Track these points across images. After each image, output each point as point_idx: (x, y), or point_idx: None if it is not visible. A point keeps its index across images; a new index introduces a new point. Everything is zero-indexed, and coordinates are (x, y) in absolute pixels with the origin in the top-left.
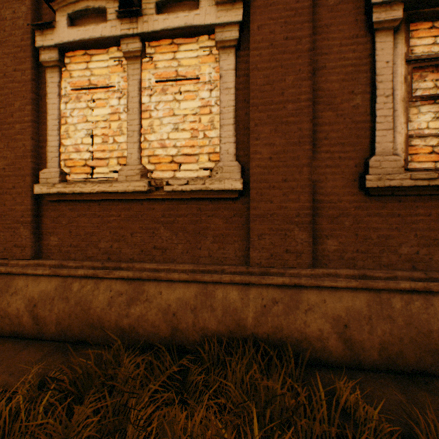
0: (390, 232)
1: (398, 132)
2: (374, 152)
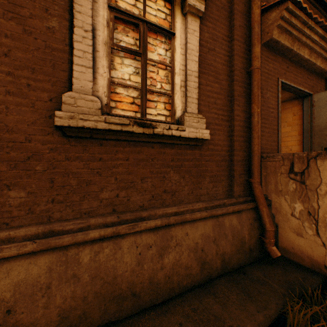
0: (92, 177)
1: (101, 74)
2: (72, 88)
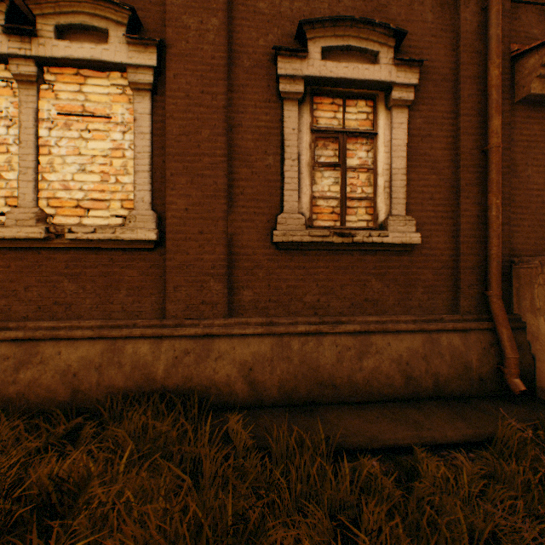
0: (298, 283)
1: (304, 192)
2: (283, 210)
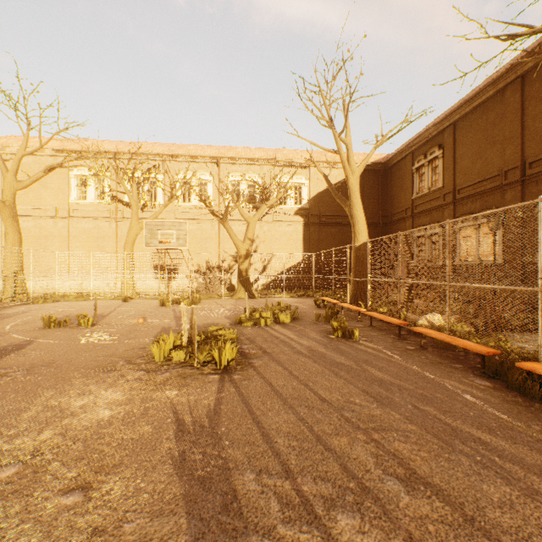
0: None
1: None
2: None
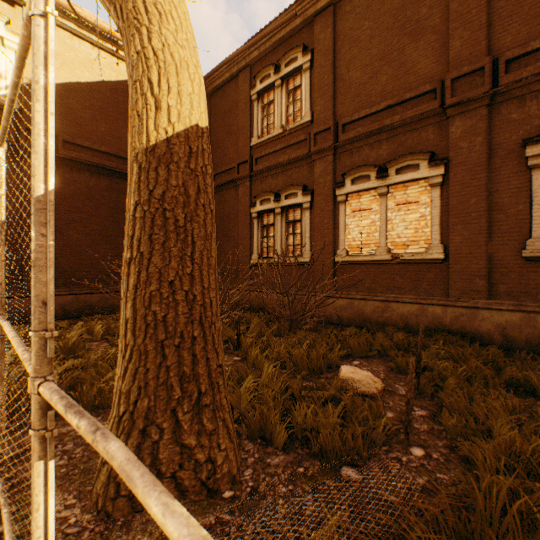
0: None
1: None
2: (531, 236)
